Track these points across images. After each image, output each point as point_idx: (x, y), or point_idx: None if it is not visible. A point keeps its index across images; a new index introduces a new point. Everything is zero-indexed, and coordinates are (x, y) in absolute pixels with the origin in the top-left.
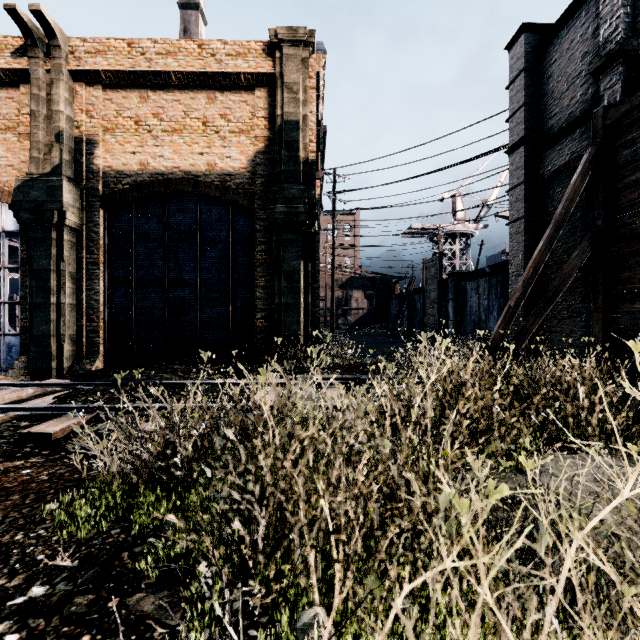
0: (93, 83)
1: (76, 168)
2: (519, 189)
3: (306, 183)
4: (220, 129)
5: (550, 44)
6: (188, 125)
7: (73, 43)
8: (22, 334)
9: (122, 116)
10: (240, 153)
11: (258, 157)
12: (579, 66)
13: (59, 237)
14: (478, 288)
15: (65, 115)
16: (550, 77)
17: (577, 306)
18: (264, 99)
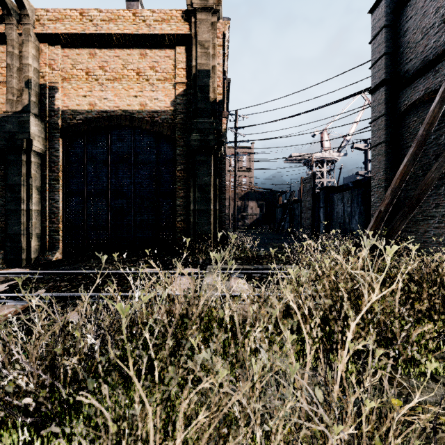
0: (54, 43)
1: (41, 108)
2: (380, 120)
3: (215, 117)
4: (150, 78)
5: (406, 5)
6: (125, 75)
7: (39, 13)
8: (1, 233)
9: (76, 68)
10: (165, 96)
11: (178, 98)
12: (432, 19)
13: (28, 159)
14: (343, 198)
15: (32, 67)
16: (406, 31)
17: (431, 211)
18: (183, 54)
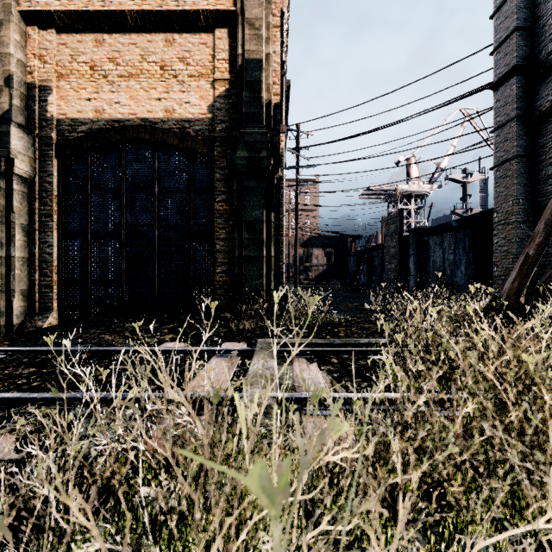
0: (46, 26)
1: (29, 115)
2: (509, 126)
3: (269, 127)
4: (178, 73)
5: None
6: (145, 69)
7: None
8: None
9: (77, 61)
10: (199, 98)
11: (218, 102)
12: None
13: (8, 187)
14: (442, 243)
15: (15, 58)
16: None
17: None
18: (225, 40)
